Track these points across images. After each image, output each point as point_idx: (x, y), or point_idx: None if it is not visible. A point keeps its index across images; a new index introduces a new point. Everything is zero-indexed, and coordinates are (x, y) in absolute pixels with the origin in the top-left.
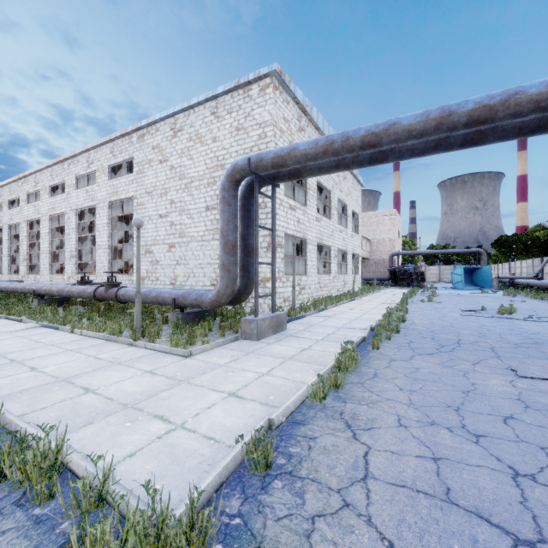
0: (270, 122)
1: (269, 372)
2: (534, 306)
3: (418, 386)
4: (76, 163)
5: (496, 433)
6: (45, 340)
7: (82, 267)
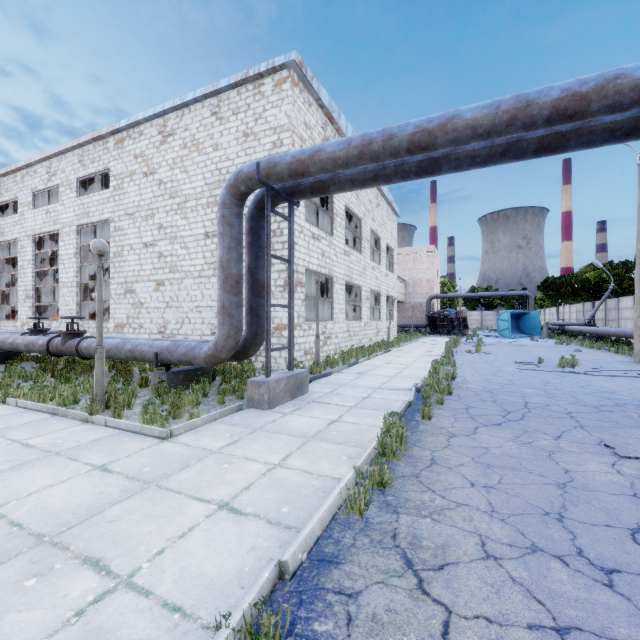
0: (287, 127)
1: (283, 460)
2: (594, 357)
3: (495, 478)
4: (33, 175)
5: (632, 564)
6: None
7: (42, 311)
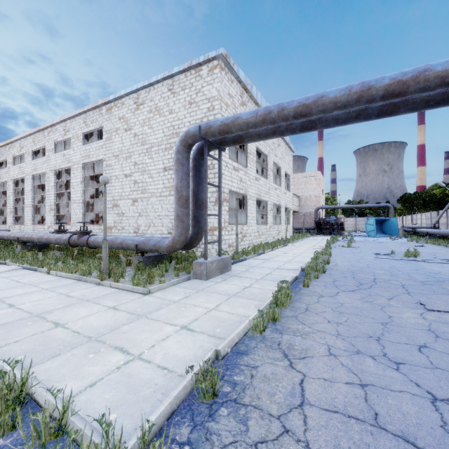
0: (217, 97)
1: (216, 307)
2: (433, 251)
3: (343, 319)
4: (55, 131)
5: (413, 361)
6: (25, 280)
7: (60, 218)
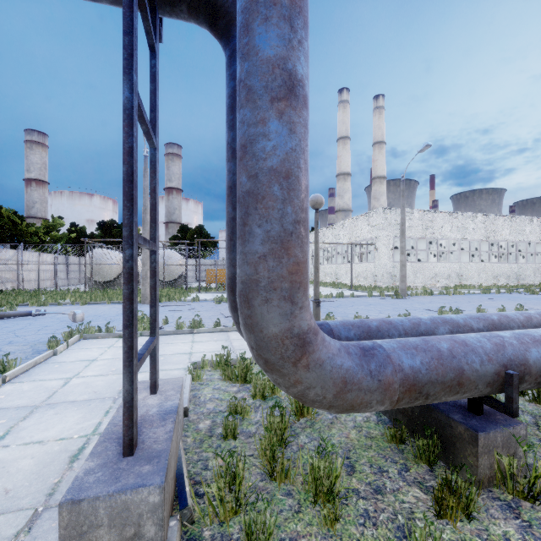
0: None
1: (68, 380)
2: None
3: None
4: None
5: None
6: None
7: None
